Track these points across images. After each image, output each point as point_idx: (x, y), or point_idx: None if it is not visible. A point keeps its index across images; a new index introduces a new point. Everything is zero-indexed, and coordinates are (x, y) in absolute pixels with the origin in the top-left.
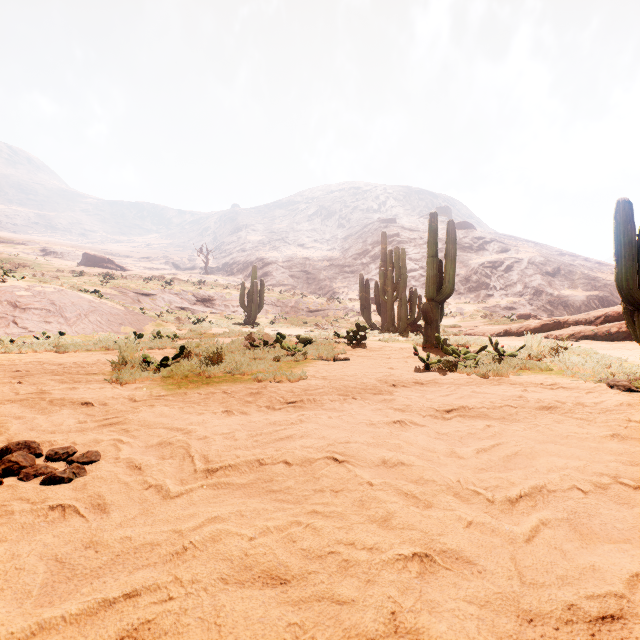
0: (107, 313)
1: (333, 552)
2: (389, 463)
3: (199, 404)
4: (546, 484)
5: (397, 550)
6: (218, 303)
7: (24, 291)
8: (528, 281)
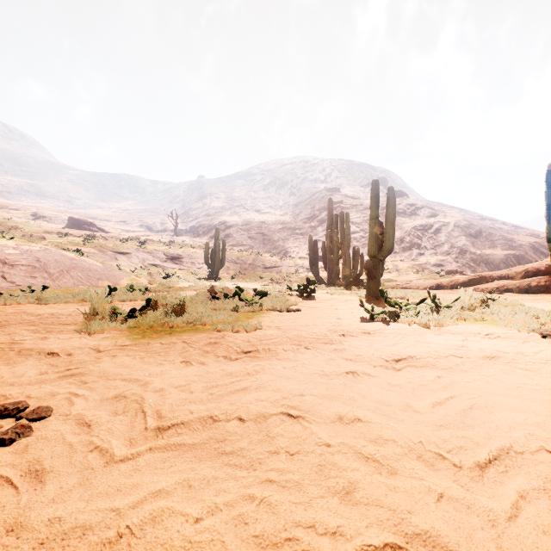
0: (87, 269)
1: (290, 539)
2: (345, 419)
3: (160, 354)
4: (512, 445)
5: (365, 539)
6: (185, 261)
7: (12, 249)
8: (454, 242)
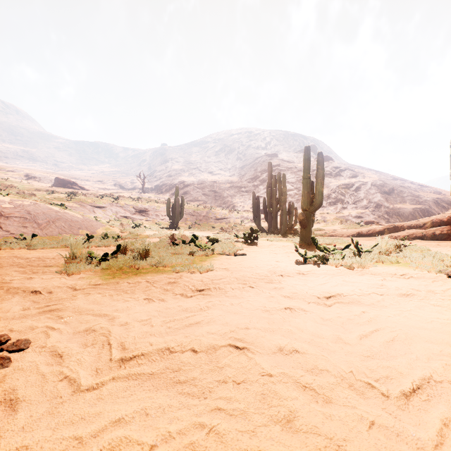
0: (69, 220)
1: None
2: (285, 350)
3: (126, 292)
4: (432, 374)
5: None
6: (151, 213)
7: (8, 204)
8: (371, 198)
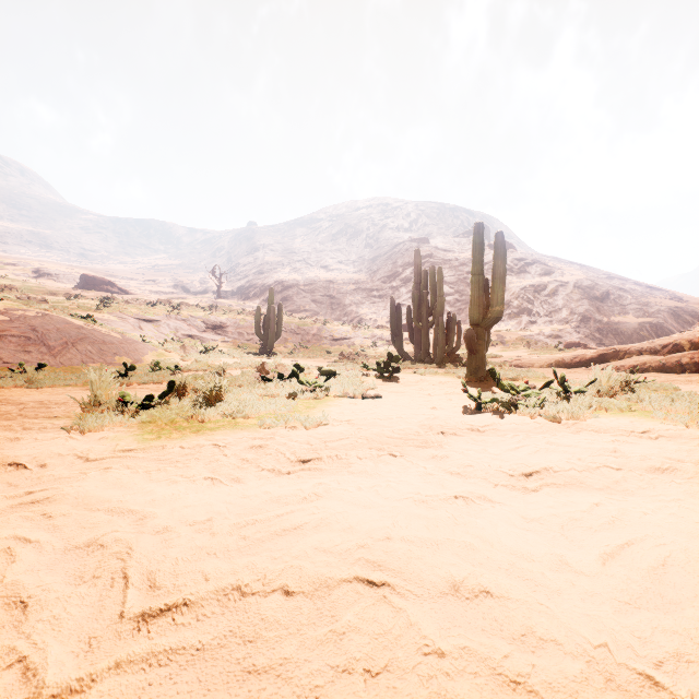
0: (99, 341)
1: None
2: (463, 590)
3: (176, 465)
4: None
5: None
6: (231, 330)
7: None
8: (574, 306)
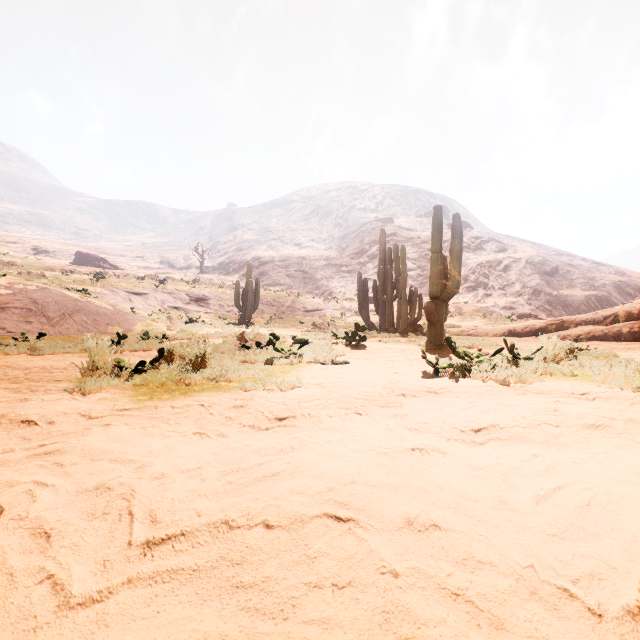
0: (93, 312)
1: None
2: (416, 524)
3: (168, 422)
4: None
5: None
6: (212, 302)
7: (4, 289)
8: (526, 281)
